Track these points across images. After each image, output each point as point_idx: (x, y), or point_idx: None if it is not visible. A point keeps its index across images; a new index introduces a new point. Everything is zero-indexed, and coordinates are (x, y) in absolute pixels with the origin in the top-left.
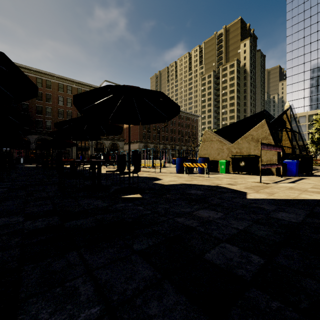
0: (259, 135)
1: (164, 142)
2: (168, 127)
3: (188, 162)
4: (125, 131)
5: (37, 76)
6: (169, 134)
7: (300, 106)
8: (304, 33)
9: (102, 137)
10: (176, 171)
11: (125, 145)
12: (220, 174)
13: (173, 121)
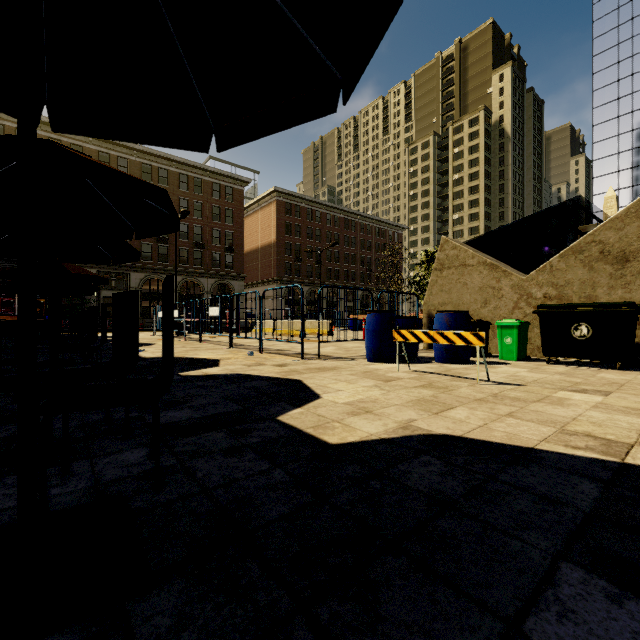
0: (628, 242)
1: (330, 282)
2: (339, 250)
3: (402, 327)
4: (249, 259)
5: (49, 135)
6: (341, 265)
7: (624, 205)
8: (633, 48)
9: (196, 271)
10: (367, 355)
11: (249, 289)
12: (505, 363)
13: (350, 238)
